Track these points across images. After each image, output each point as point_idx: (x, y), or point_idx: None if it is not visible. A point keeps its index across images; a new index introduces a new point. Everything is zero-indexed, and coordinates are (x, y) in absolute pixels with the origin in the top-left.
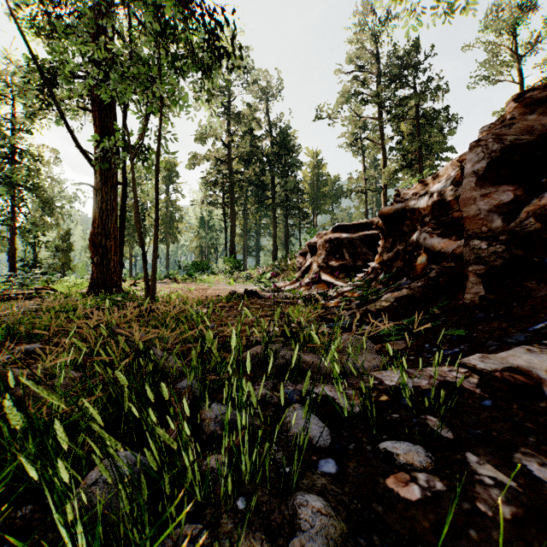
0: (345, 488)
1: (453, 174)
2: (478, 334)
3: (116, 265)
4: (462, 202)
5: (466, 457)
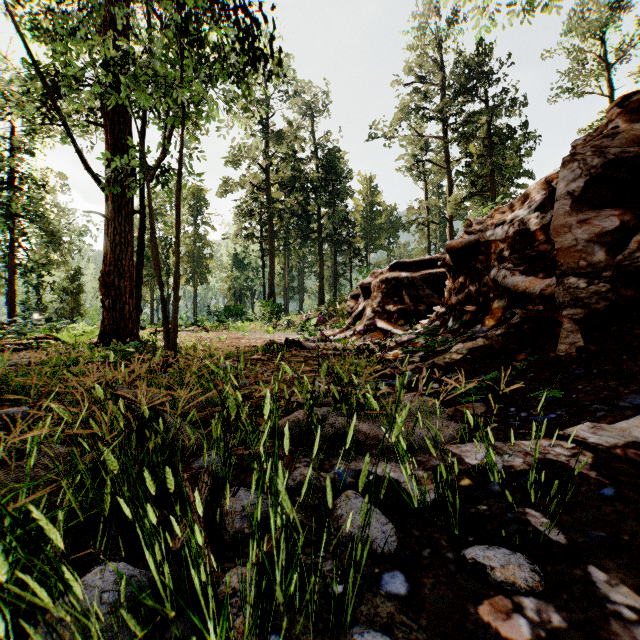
0: (421, 619)
1: (538, 198)
2: (578, 395)
3: (132, 309)
4: (554, 230)
5: (589, 574)
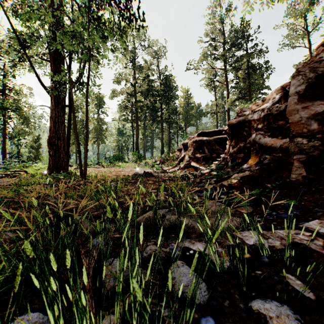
0: None
1: (277, 97)
2: (305, 203)
3: (64, 156)
4: (289, 112)
5: None
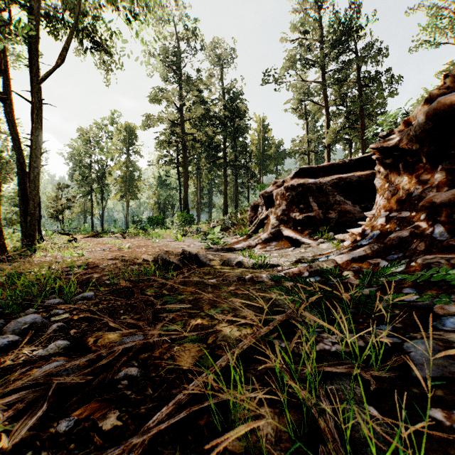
0: None
1: None
2: None
3: None
4: None
5: None
